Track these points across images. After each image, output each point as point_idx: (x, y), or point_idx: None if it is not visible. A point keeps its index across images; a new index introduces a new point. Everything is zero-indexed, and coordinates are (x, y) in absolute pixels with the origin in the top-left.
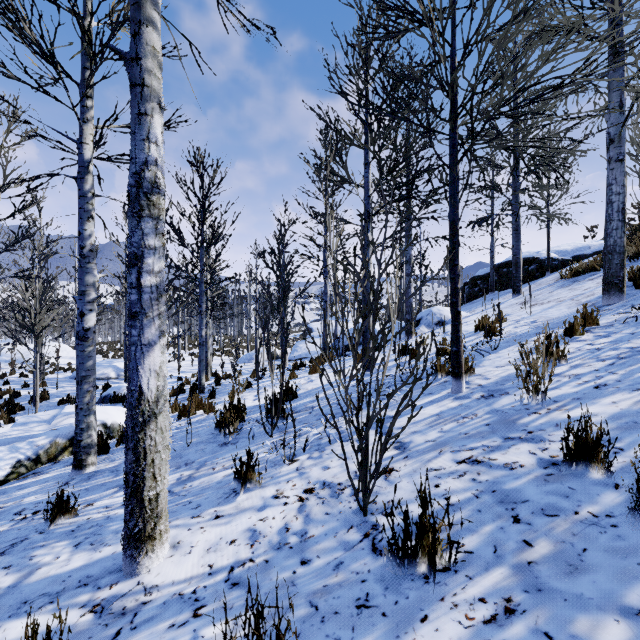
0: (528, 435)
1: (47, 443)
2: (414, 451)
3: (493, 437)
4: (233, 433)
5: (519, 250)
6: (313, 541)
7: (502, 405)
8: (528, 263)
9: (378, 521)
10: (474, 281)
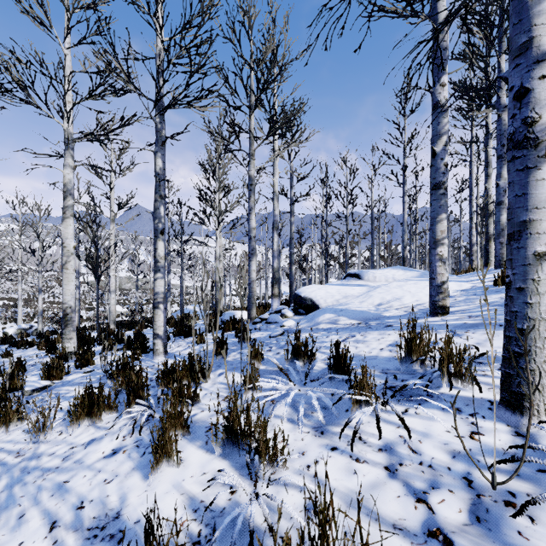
0: None
1: None
2: None
3: None
4: None
5: None
6: None
7: None
8: None
9: None
10: None
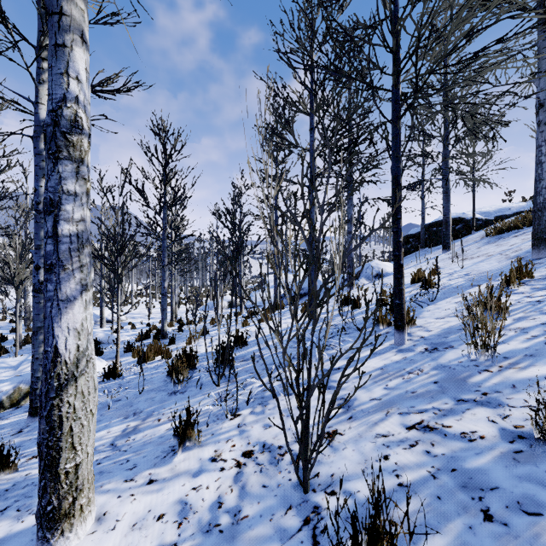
0: (483, 397)
1: (10, 389)
2: (359, 411)
3: (444, 398)
4: (182, 382)
5: (449, 210)
6: (246, 524)
7: (448, 360)
8: (455, 223)
9: (320, 502)
10: (407, 239)
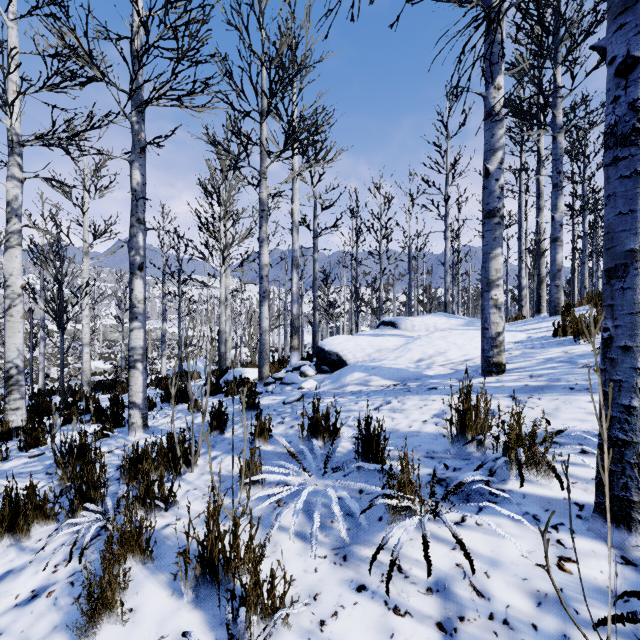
0: None
1: None
2: None
3: None
4: None
5: None
6: None
7: None
8: None
9: None
10: None
